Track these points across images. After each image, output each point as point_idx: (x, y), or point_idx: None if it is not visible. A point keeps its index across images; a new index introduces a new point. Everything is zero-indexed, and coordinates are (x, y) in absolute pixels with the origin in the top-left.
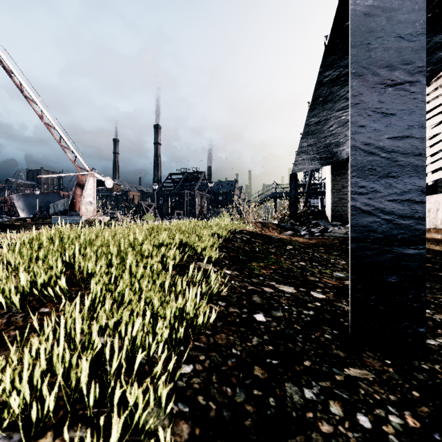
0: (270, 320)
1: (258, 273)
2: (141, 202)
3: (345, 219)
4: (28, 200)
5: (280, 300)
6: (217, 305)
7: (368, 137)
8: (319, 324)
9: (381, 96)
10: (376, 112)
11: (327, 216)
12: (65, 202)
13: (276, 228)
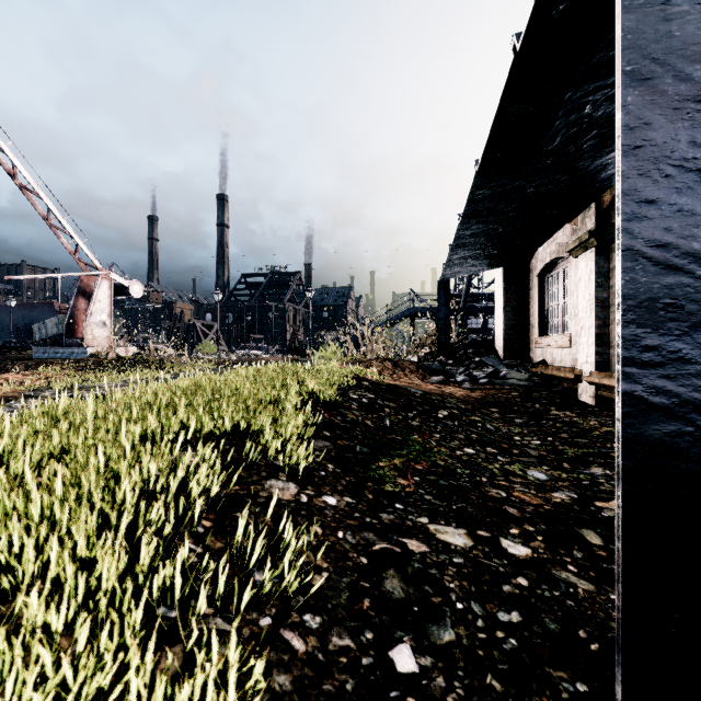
0: (428, 665)
1: (393, 490)
2: (195, 321)
3: (526, 355)
4: None
5: (443, 579)
6: (301, 631)
7: (664, 227)
8: (540, 664)
9: (696, 130)
10: (683, 168)
11: (496, 349)
12: (60, 321)
13: (416, 371)
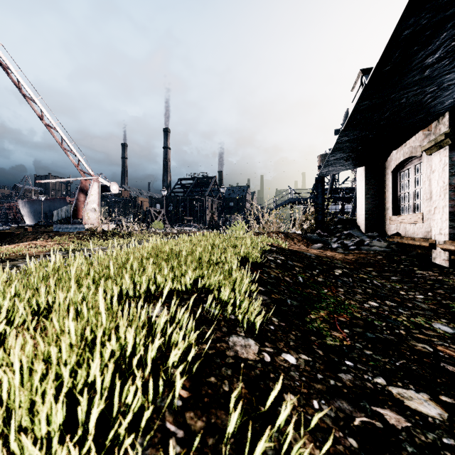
0: None
1: (334, 344)
2: (150, 209)
3: (381, 229)
4: (34, 207)
5: None
6: None
7: None
8: None
9: None
10: None
11: (358, 225)
12: (69, 208)
13: (302, 240)
